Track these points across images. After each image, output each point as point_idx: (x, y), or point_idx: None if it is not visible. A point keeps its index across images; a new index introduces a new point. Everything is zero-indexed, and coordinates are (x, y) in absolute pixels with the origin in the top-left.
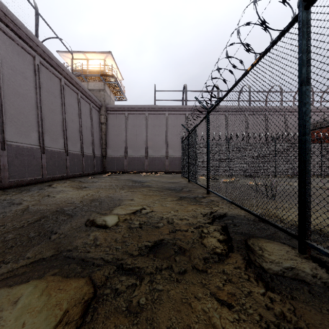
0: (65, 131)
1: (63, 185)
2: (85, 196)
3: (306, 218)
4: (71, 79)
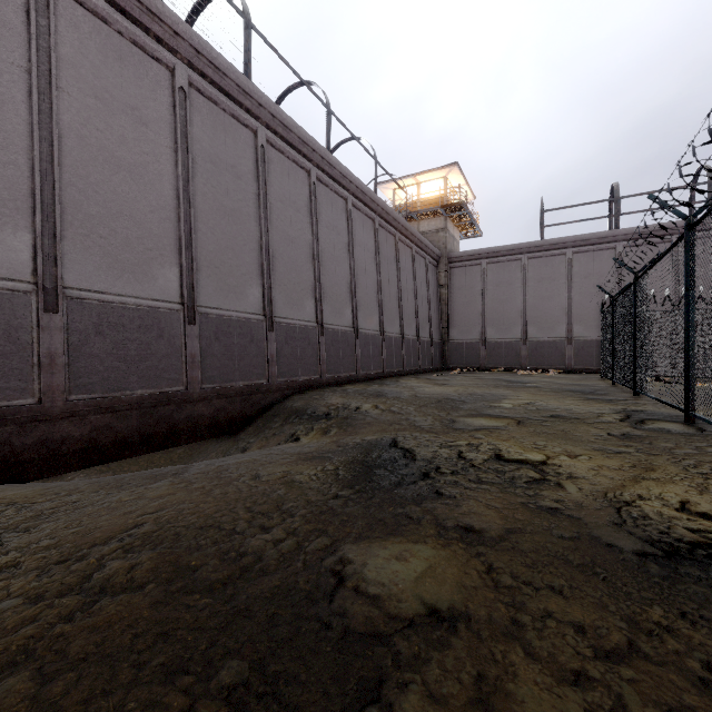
0: (400, 308)
1: (414, 382)
2: (457, 391)
3: (689, 395)
4: (406, 231)
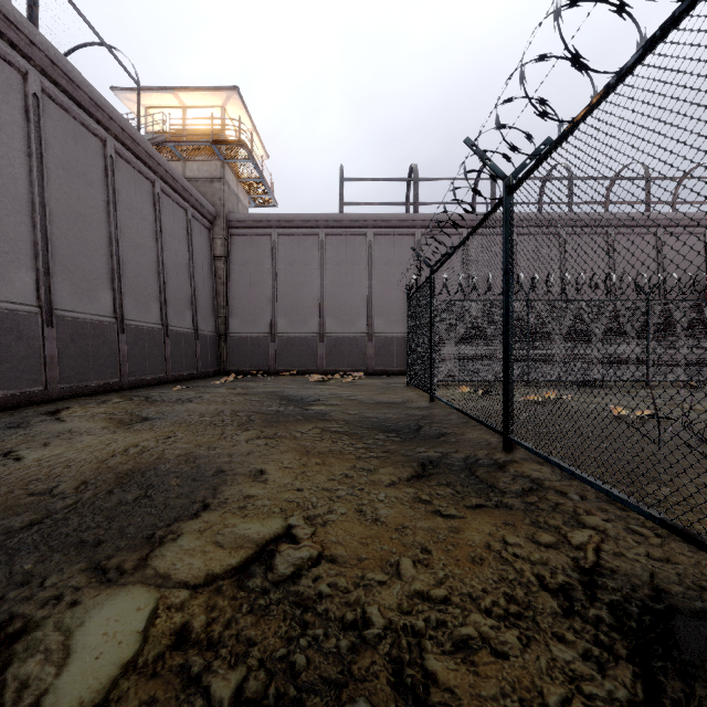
0: (117, 271)
1: (90, 413)
2: (115, 458)
3: None
4: (135, 144)
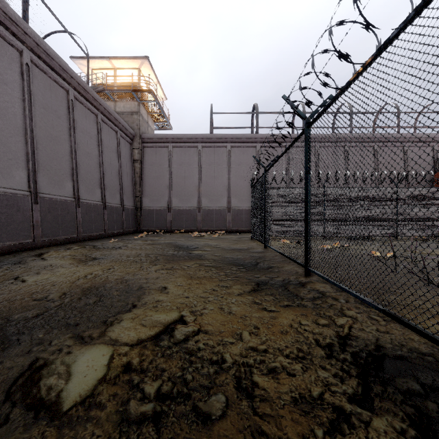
0: (75, 170)
1: (61, 255)
2: (80, 280)
3: None
4: (86, 92)
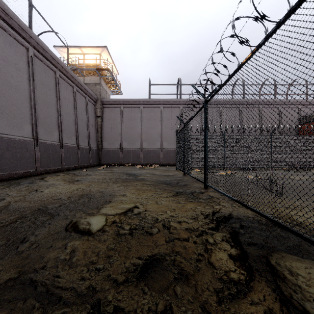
0: (60, 124)
1: (55, 179)
2: (75, 191)
3: None
4: (66, 72)
